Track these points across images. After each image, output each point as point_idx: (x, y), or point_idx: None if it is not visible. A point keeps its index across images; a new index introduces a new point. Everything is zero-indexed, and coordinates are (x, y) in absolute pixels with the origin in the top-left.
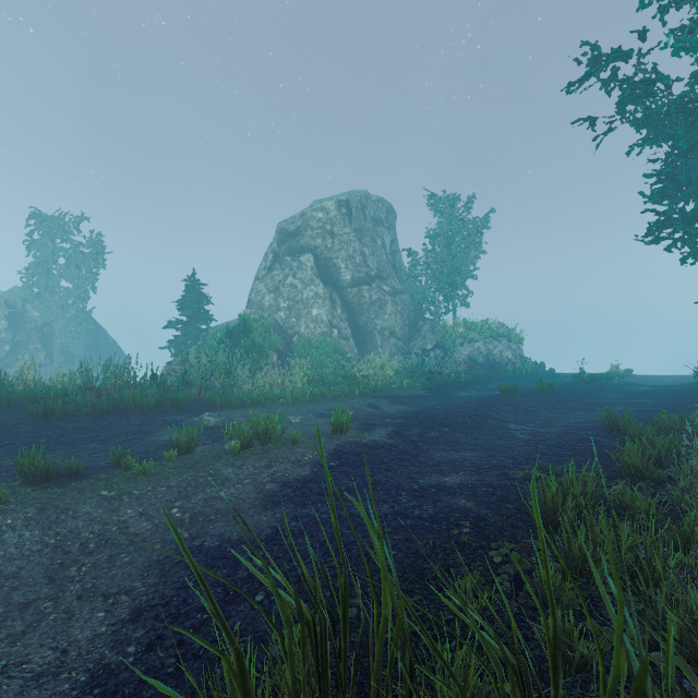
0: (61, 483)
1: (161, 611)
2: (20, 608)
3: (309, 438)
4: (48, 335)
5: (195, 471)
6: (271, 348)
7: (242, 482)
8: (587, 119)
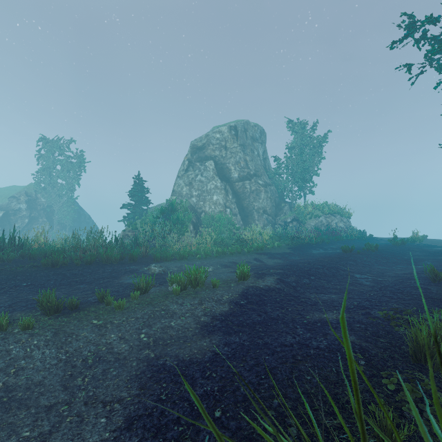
0: (66, 314)
1: (147, 421)
2: (45, 409)
3: (223, 283)
4: (50, 213)
5: (152, 307)
6: (188, 221)
7: (184, 315)
8: (406, 65)
